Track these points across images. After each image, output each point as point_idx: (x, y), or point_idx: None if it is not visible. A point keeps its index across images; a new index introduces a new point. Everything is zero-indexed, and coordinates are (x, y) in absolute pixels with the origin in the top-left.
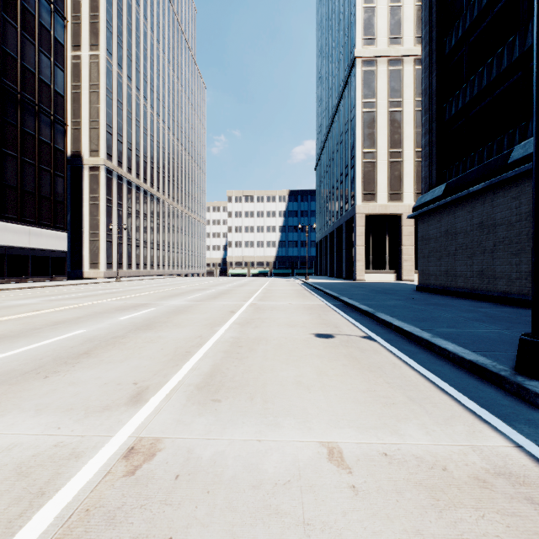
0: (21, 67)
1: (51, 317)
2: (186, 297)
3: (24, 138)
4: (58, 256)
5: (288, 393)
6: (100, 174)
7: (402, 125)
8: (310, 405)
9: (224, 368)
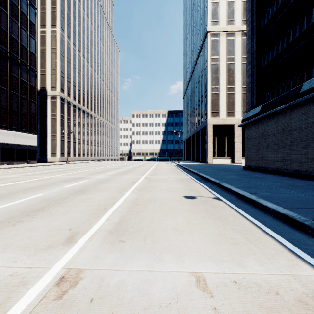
0: (10, 37)
1: (24, 186)
2: (107, 173)
3: (11, 79)
4: (32, 149)
5: (168, 236)
6: (57, 101)
7: (234, 72)
8: (183, 244)
9: (127, 218)
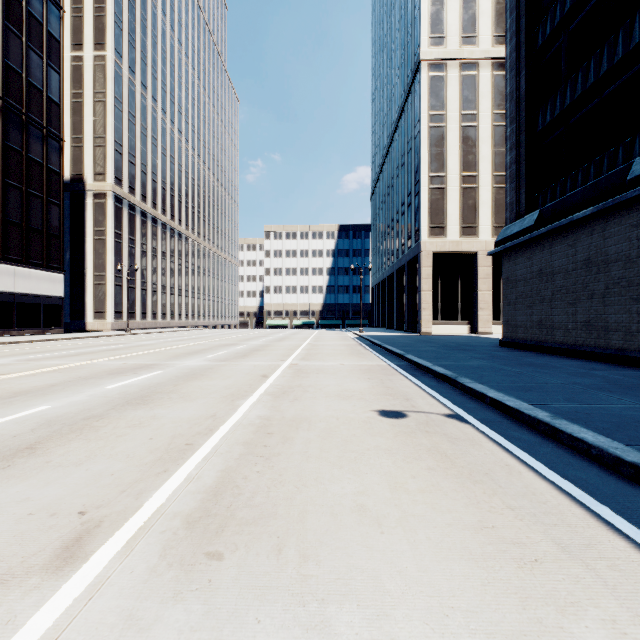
0: (3, 66)
1: (14, 385)
2: (207, 355)
3: (7, 155)
4: (52, 303)
5: (344, 535)
6: (107, 203)
7: (477, 144)
8: (385, 567)
9: (239, 477)
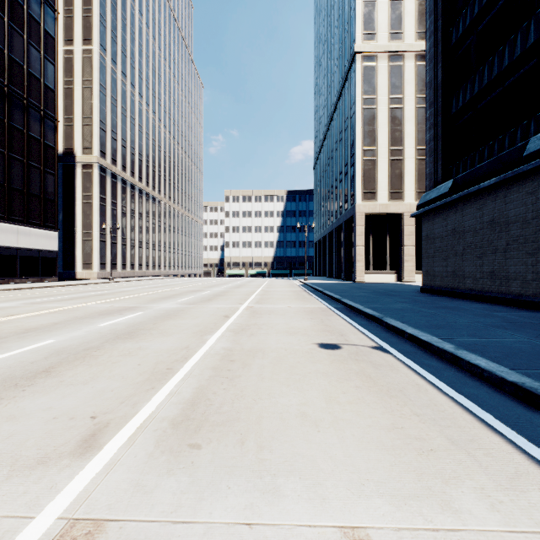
0: (8, 59)
1: (24, 324)
2: (179, 300)
3: (11, 133)
4: (48, 256)
5: (290, 433)
6: (93, 172)
7: (403, 123)
8: (320, 454)
9: (210, 392)
